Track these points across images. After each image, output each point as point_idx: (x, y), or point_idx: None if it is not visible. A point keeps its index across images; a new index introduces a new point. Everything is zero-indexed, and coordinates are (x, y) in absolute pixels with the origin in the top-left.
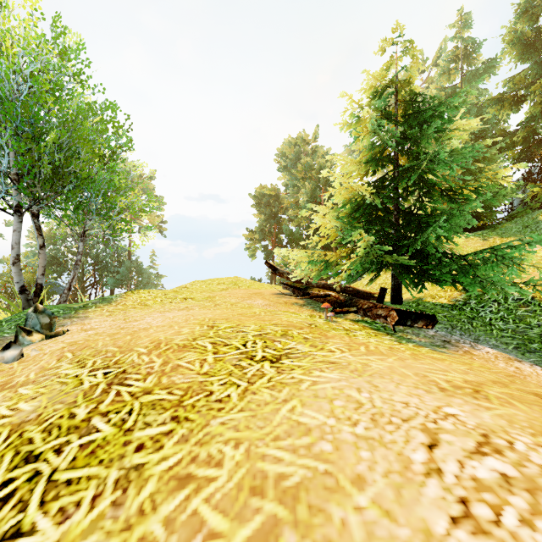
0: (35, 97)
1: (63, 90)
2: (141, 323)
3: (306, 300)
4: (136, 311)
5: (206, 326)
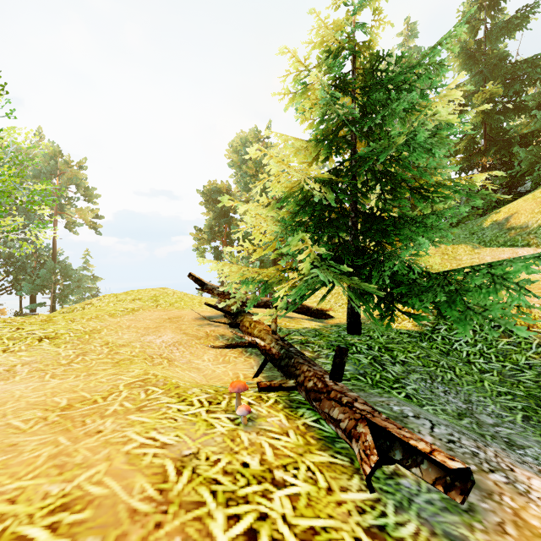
0: None
1: None
2: None
3: (237, 329)
4: None
5: None
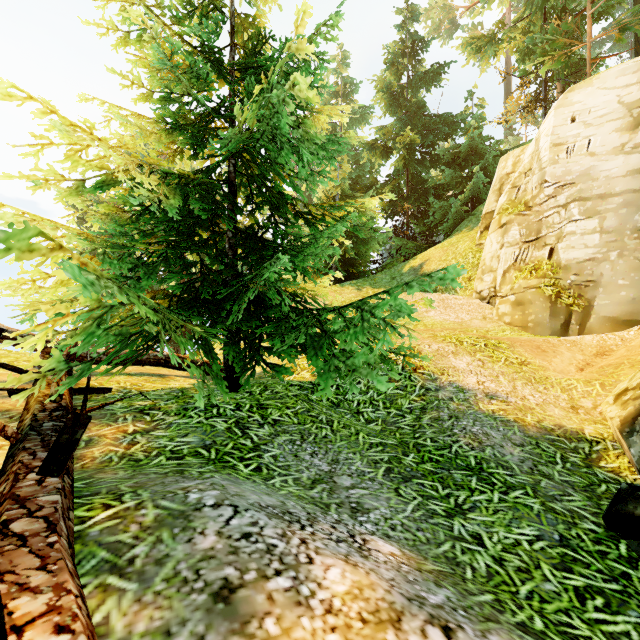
0: None
1: None
2: None
3: None
4: None
5: None
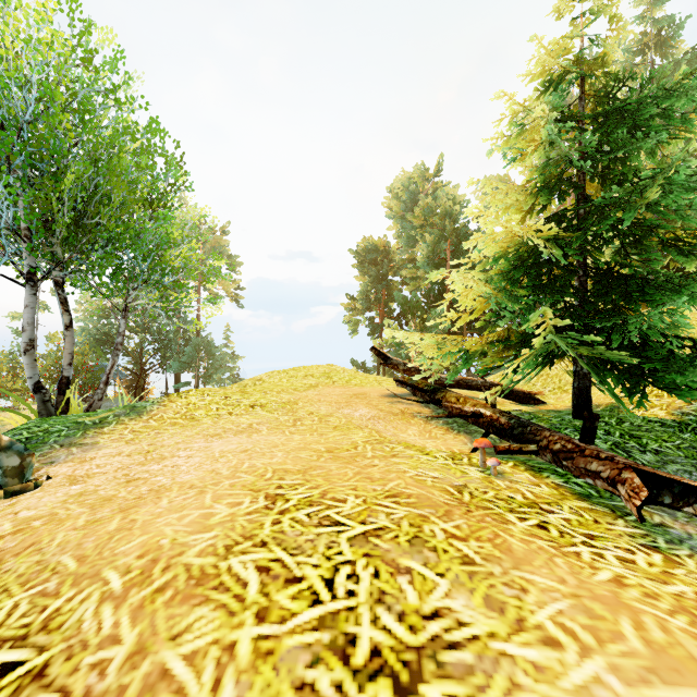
0: (47, 120)
1: (90, 110)
2: (166, 466)
3: (434, 408)
4: (174, 431)
5: (262, 496)
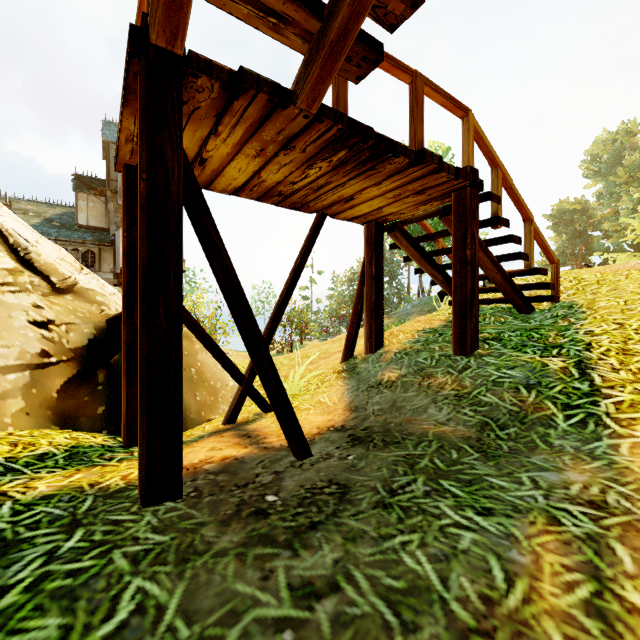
0: None
1: None
2: None
3: None
4: None
5: None
